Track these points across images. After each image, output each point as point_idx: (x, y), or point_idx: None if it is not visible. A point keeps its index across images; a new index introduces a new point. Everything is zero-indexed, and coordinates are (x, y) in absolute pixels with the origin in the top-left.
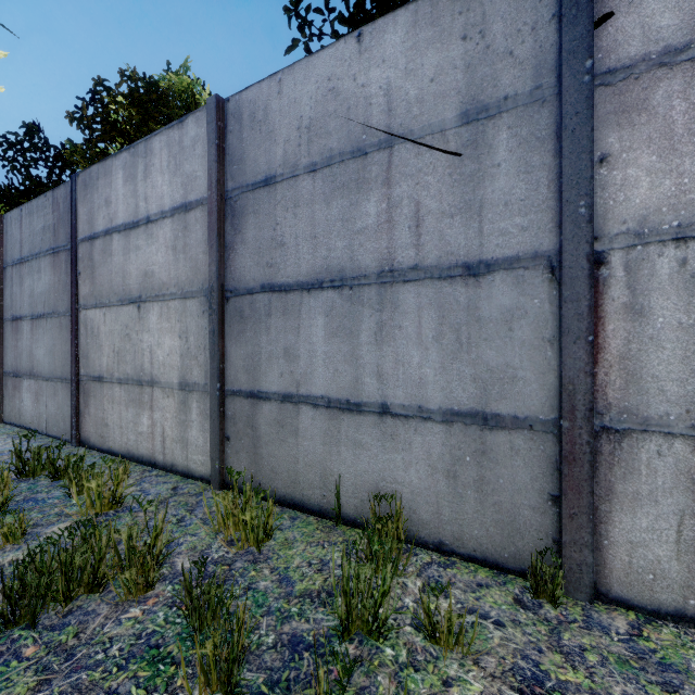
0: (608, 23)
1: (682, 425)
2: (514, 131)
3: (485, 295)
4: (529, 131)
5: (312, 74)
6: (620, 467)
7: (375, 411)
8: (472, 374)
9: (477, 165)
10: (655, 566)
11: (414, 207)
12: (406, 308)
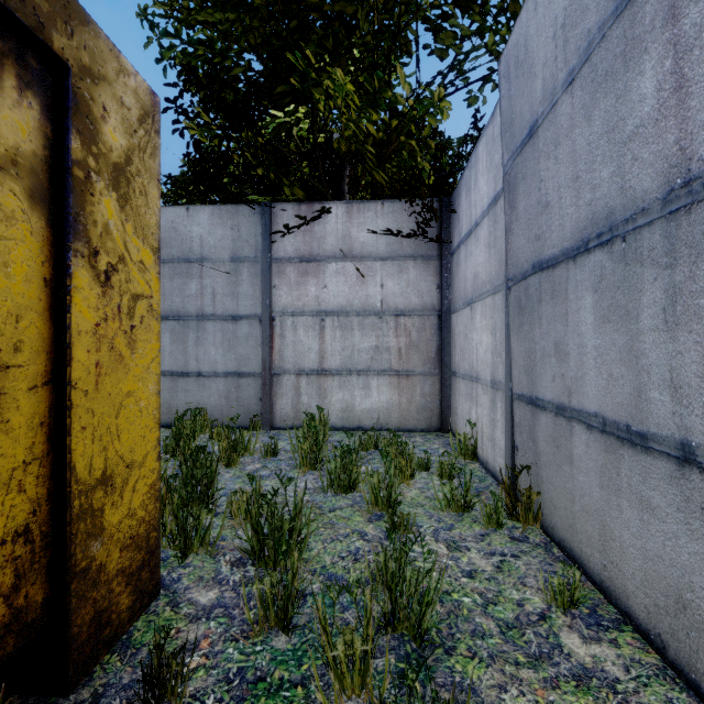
0: (276, 243)
1: (293, 370)
2: (249, 270)
3: (240, 328)
4: (254, 271)
5: (163, 216)
6: (279, 385)
7: (195, 375)
8: (235, 357)
9: (237, 279)
10: (287, 414)
11: (212, 290)
12: (209, 331)
